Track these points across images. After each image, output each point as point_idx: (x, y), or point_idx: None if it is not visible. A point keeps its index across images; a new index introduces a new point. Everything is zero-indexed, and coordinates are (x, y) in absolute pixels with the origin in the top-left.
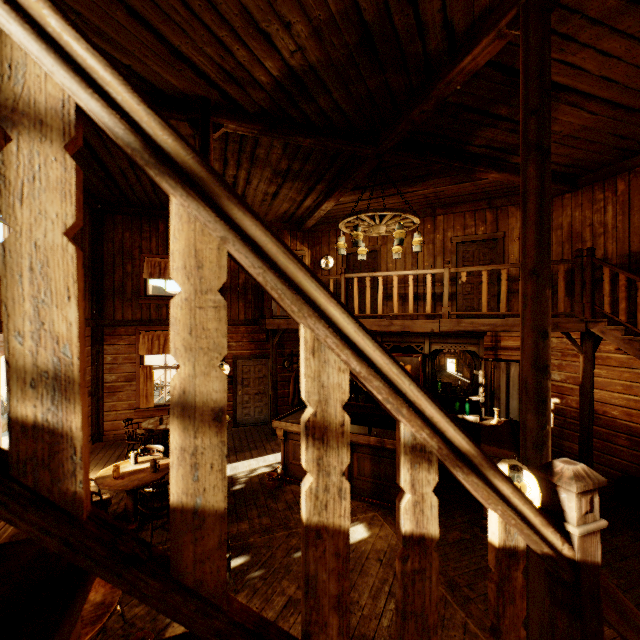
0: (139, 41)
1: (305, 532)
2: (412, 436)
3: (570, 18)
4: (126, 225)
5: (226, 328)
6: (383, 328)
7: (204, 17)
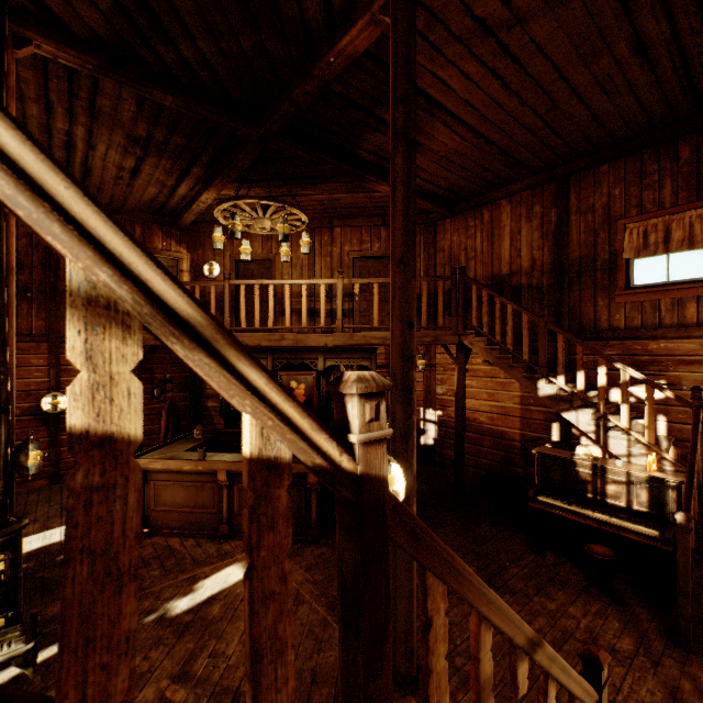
0: None
1: None
2: (89, 283)
3: (437, 27)
4: None
5: None
6: (274, 343)
7: None
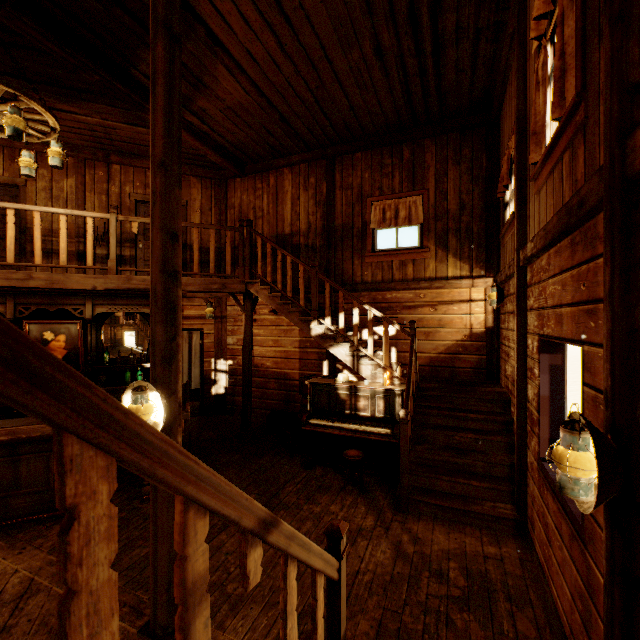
0: None
1: None
2: None
3: None
4: None
5: None
6: (16, 283)
7: None
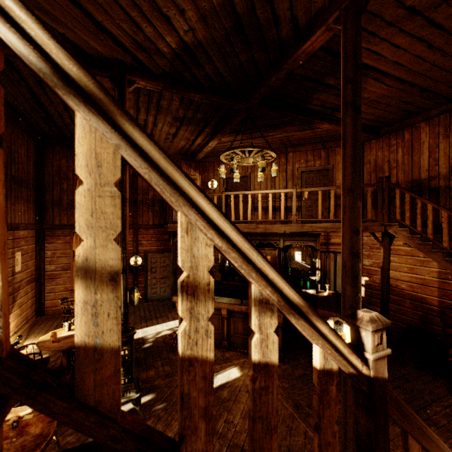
0: (71, 15)
1: (181, 362)
2: (260, 293)
3: (374, 20)
4: (62, 154)
5: (120, 212)
6: (251, 230)
7: (120, 1)
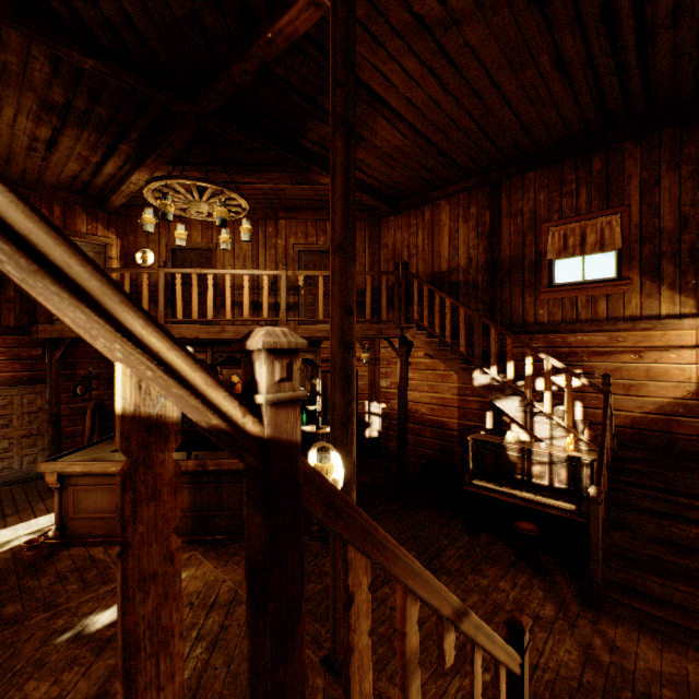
0: None
1: None
2: None
3: (377, 19)
4: None
5: None
6: (214, 335)
7: None
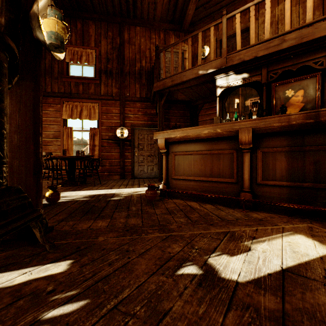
0: None
1: None
2: None
3: None
4: None
5: None
6: (272, 49)
7: None
